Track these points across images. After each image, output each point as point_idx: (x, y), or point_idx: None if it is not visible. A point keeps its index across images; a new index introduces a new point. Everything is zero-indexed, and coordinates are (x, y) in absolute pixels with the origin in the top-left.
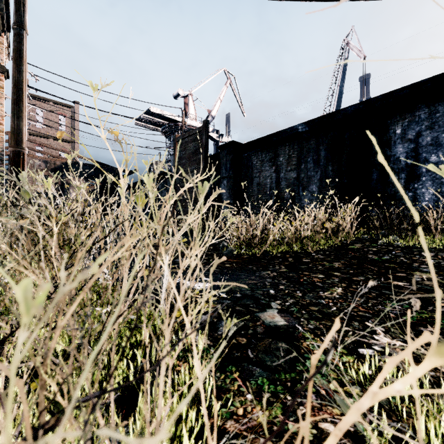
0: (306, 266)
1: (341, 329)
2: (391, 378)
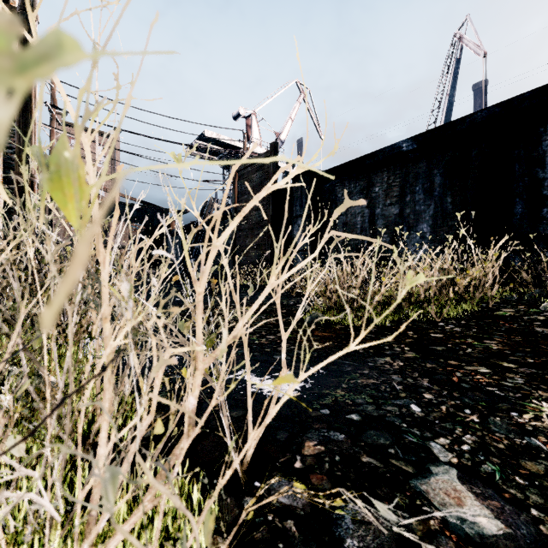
0: (444, 346)
1: None
2: None
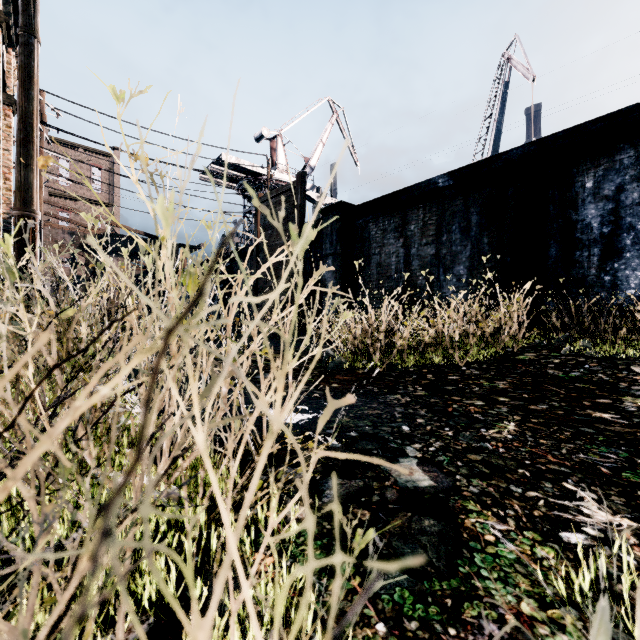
0: (455, 386)
1: (525, 496)
2: (628, 592)
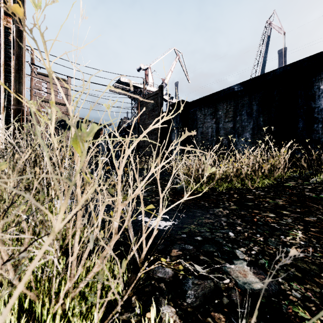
0: (253, 203)
1: None
2: None
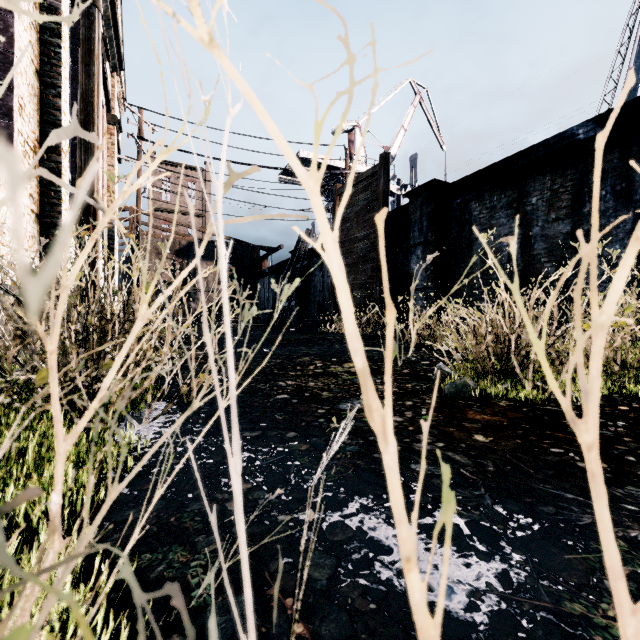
0: None
1: None
2: None
